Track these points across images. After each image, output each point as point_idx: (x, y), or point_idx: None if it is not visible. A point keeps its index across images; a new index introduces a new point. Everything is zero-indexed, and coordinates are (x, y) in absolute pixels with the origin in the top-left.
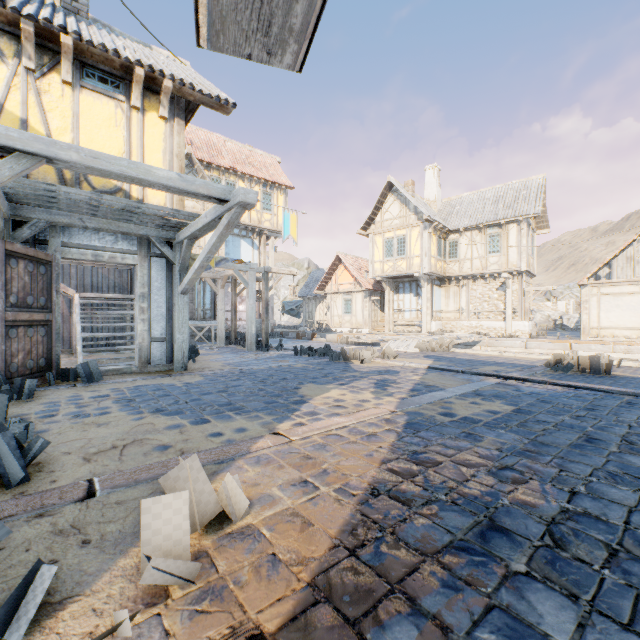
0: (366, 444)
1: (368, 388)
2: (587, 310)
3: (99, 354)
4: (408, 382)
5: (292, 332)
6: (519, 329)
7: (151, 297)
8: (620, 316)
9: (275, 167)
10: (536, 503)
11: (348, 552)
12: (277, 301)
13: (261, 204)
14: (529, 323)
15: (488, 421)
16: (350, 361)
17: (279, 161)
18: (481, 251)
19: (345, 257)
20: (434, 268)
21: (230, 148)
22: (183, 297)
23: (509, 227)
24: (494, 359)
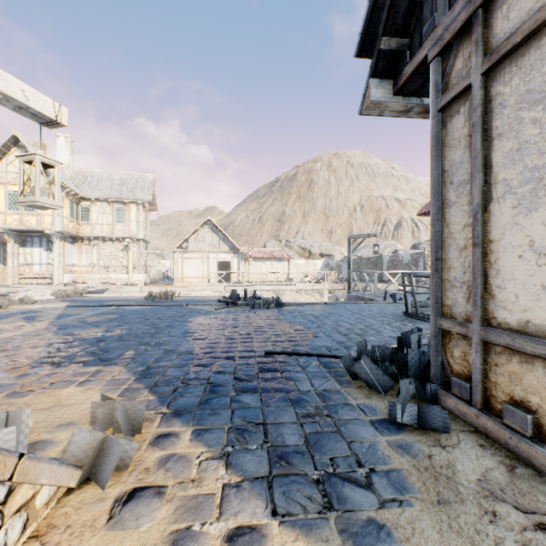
0: (37, 337)
1: (20, 321)
2: (177, 267)
3: None
4: (53, 314)
5: None
6: (138, 279)
7: None
8: (192, 271)
9: None
10: (118, 334)
11: (47, 353)
12: None
13: None
14: (145, 275)
15: (106, 321)
16: None
17: None
18: (110, 219)
19: None
20: (68, 228)
21: None
22: None
23: (131, 206)
24: (116, 298)
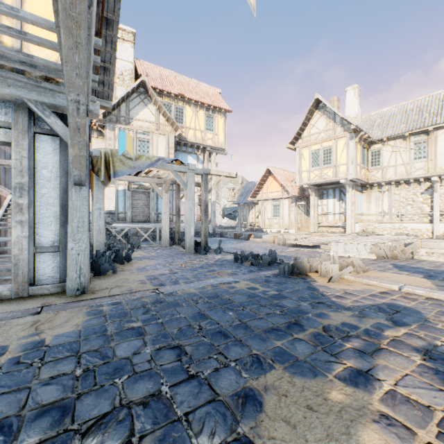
0: None
1: None
2: None
3: (0, 263)
4: None
5: (230, 232)
6: None
7: (36, 190)
8: None
9: (216, 96)
10: None
11: None
12: (219, 208)
13: (204, 125)
14: None
15: None
16: (308, 276)
17: (219, 92)
18: (405, 158)
19: (274, 170)
20: (359, 175)
21: (179, 81)
22: (79, 190)
23: (437, 133)
24: None
